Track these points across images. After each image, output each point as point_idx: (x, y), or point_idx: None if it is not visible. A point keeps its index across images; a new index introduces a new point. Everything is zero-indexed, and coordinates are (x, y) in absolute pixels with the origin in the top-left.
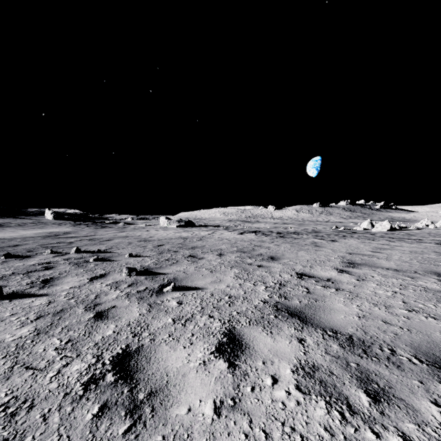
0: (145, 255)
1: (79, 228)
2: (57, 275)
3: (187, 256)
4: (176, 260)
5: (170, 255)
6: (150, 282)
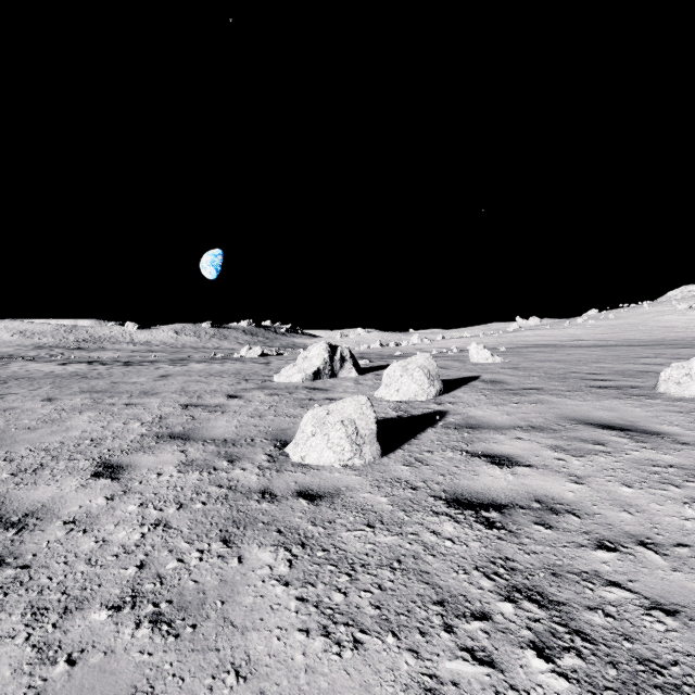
0: None
1: None
2: None
3: None
4: None
5: None
6: None
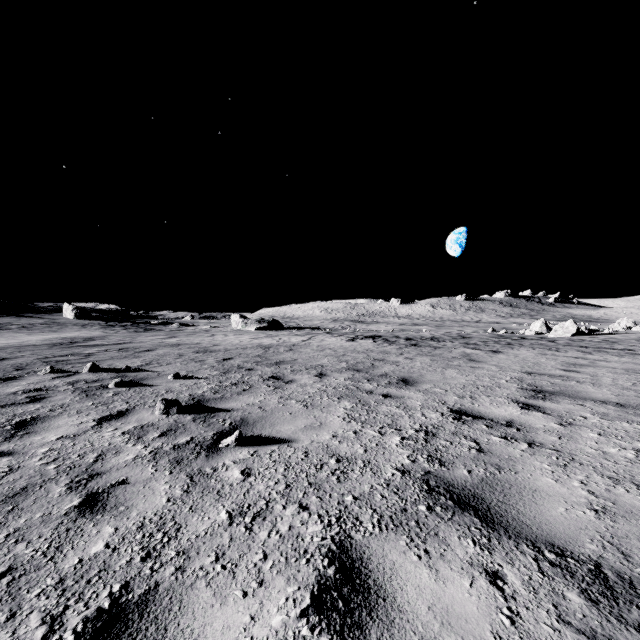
0: (201, 377)
1: (112, 331)
2: (46, 412)
3: (267, 378)
4: (249, 384)
5: (240, 377)
6: (200, 428)
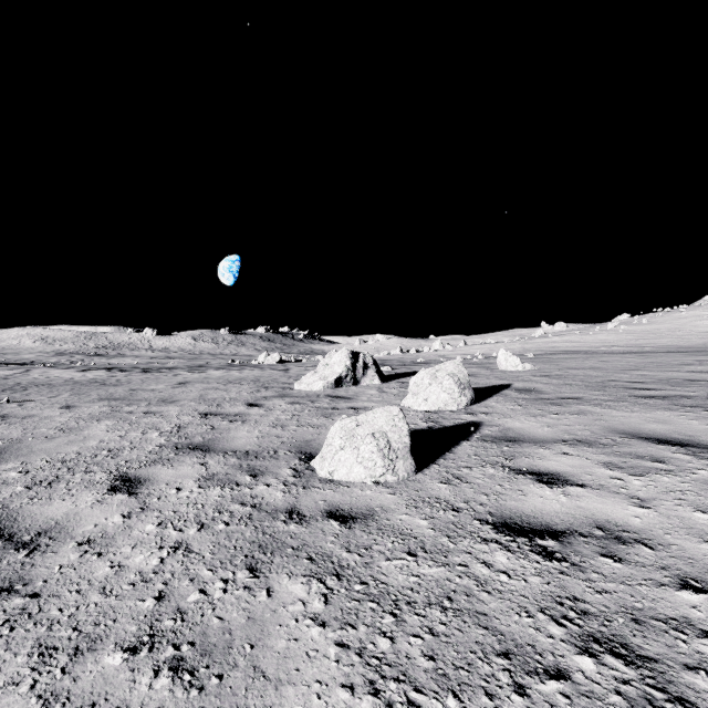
0: None
1: None
2: None
3: None
4: None
5: None
6: None
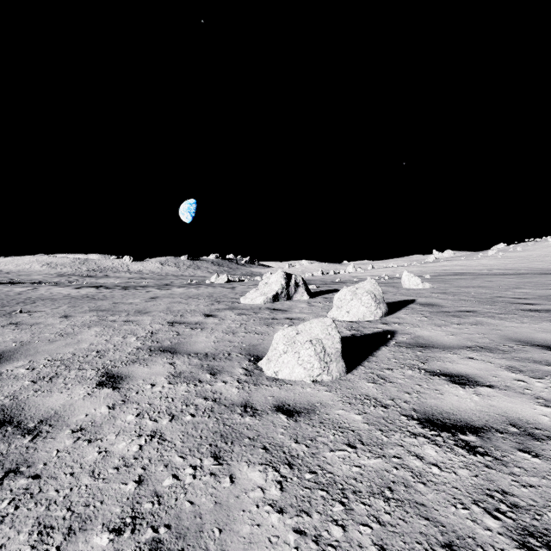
0: None
1: None
2: None
3: (15, 303)
4: (5, 305)
5: None
6: None
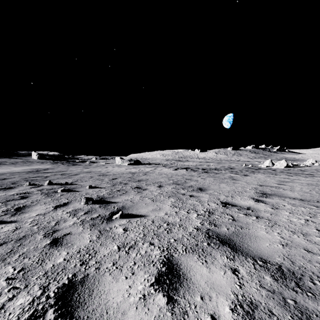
0: (102, 187)
1: (56, 165)
2: (29, 203)
3: (134, 187)
4: (125, 190)
5: (121, 187)
6: (103, 210)
